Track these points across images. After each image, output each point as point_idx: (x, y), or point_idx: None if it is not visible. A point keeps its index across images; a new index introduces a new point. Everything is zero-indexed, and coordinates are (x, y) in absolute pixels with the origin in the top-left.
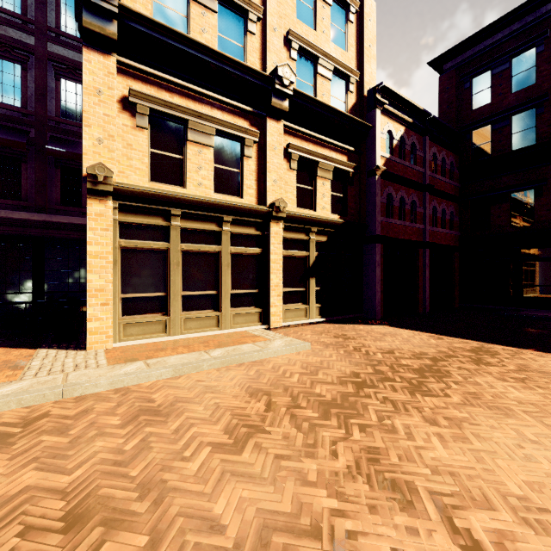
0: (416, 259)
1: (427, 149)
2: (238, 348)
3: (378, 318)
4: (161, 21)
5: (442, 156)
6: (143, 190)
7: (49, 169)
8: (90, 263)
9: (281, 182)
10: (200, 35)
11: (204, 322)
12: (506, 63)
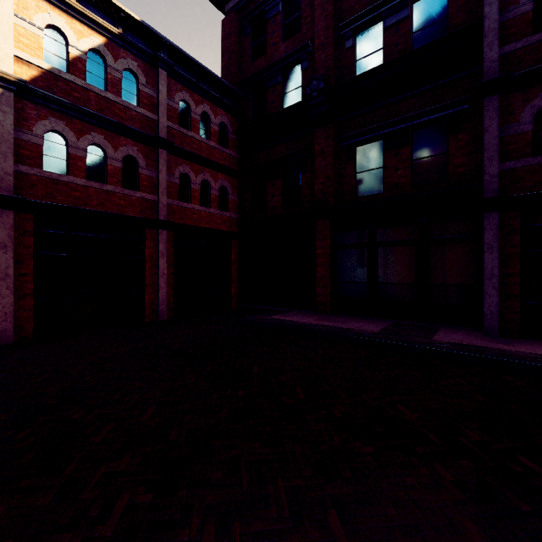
0: (143, 244)
1: (162, 87)
2: None
3: (3, 342)
4: None
5: (204, 109)
6: None
7: None
8: None
9: None
10: None
11: None
12: (278, 5)
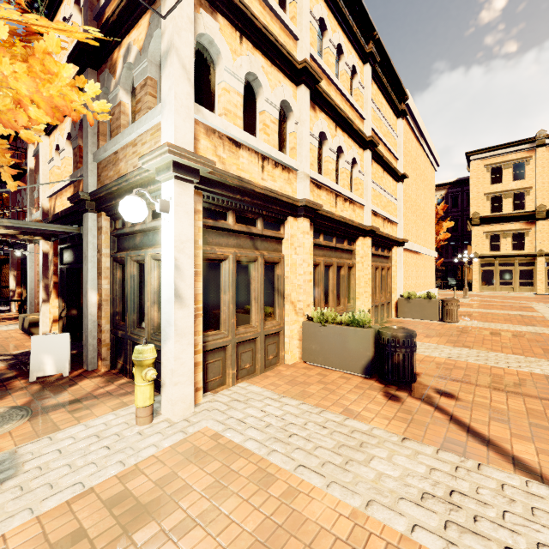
0: None
1: None
2: (509, 294)
3: None
4: (490, 215)
5: None
6: (486, 255)
7: (464, 246)
8: (473, 273)
9: (544, 242)
10: (505, 207)
11: (507, 289)
12: None
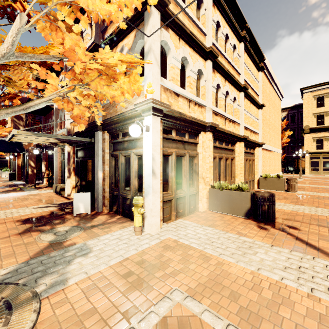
0: None
1: None
2: None
3: None
4: (316, 127)
5: None
6: (314, 152)
7: (299, 146)
8: (305, 163)
9: None
10: (327, 122)
11: (328, 173)
12: None
